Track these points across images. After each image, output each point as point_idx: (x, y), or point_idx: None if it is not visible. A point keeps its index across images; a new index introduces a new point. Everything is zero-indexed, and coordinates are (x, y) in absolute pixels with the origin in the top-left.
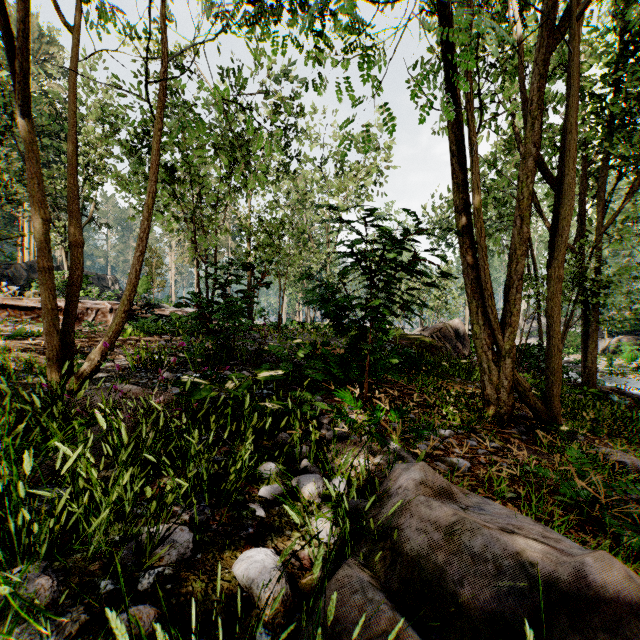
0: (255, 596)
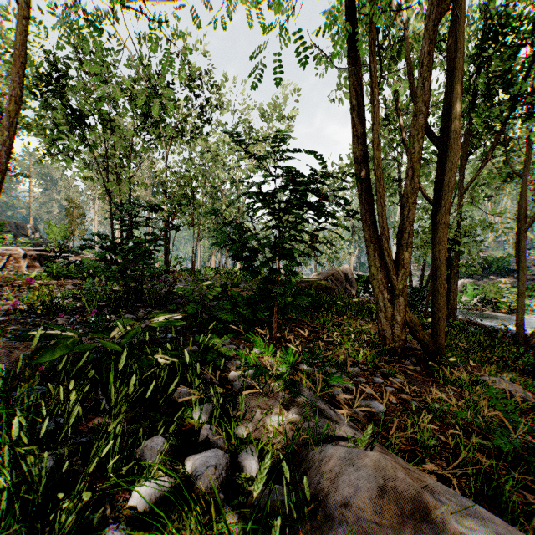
0: None
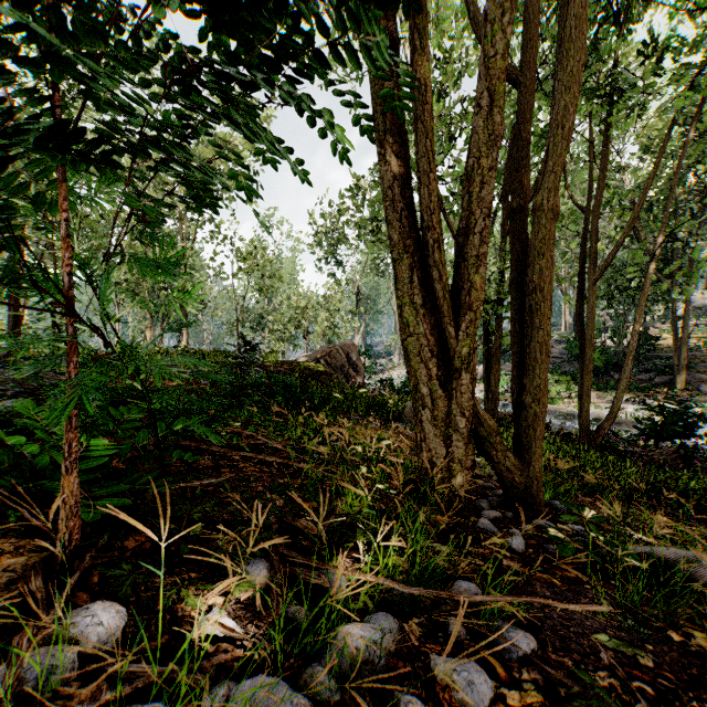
0: None
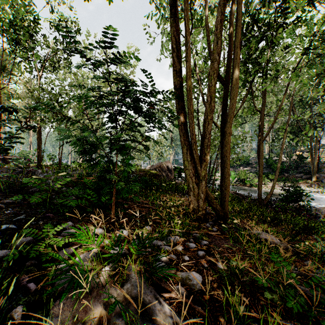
0: None
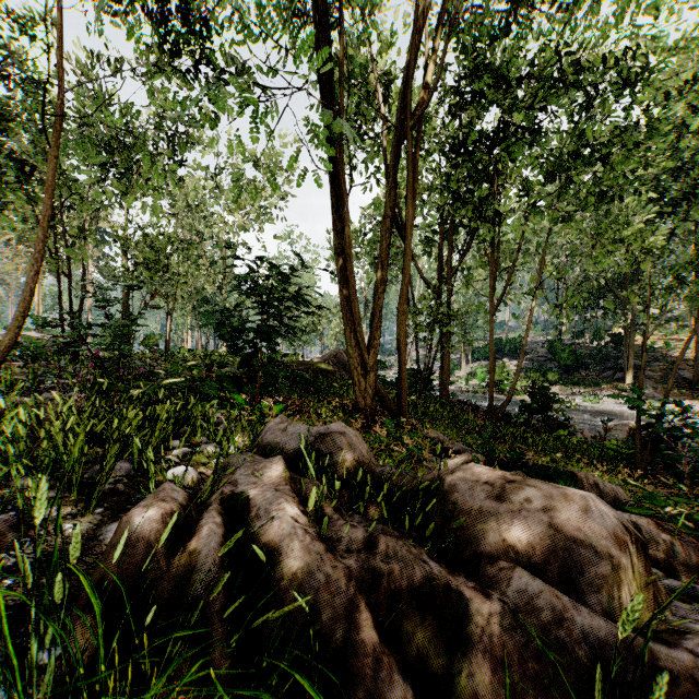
0: (181, 480)
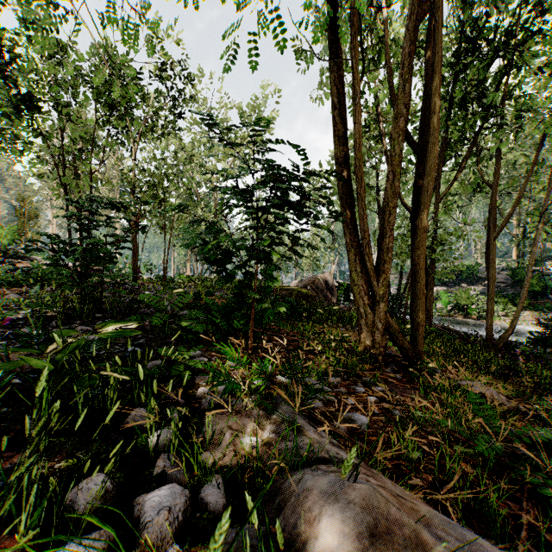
0: None
